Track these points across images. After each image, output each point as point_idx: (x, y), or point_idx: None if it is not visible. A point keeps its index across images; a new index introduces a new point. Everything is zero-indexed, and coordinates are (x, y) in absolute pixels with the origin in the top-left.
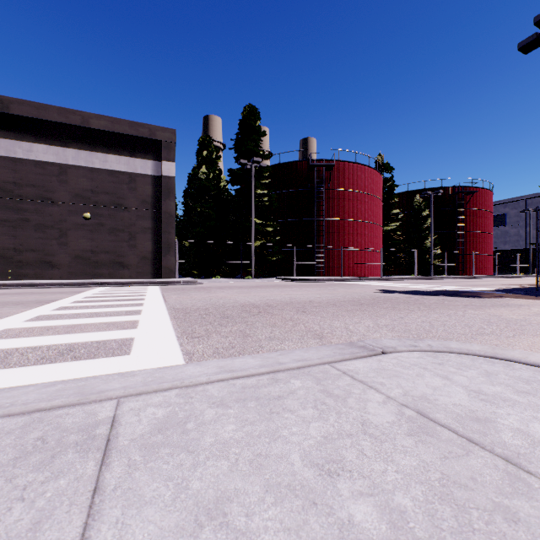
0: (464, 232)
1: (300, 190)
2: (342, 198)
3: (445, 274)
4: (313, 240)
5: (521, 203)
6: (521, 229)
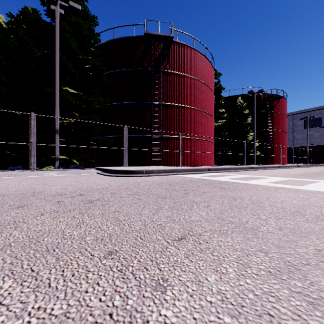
0: (271, 130)
1: (136, 69)
2: (180, 83)
3: (264, 163)
4: (150, 125)
5: (289, 117)
6: (289, 134)
